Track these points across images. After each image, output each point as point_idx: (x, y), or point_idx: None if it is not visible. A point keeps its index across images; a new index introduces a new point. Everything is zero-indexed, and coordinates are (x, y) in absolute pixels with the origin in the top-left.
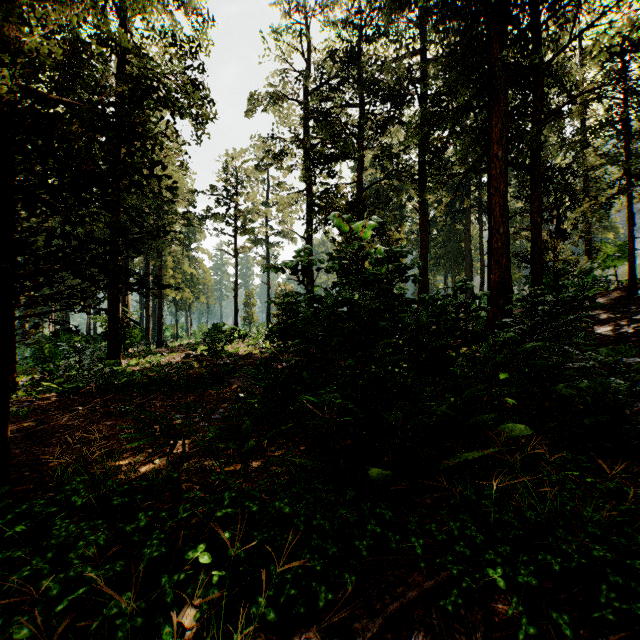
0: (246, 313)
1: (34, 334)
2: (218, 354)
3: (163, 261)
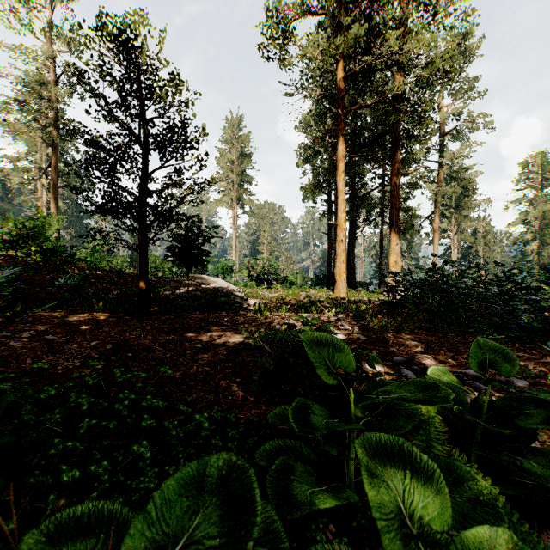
0: None
1: None
2: None
3: None
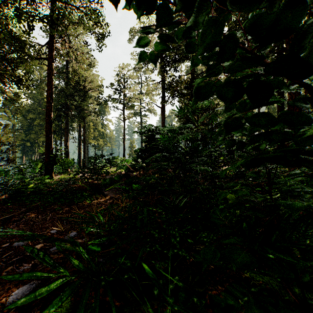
0: (130, 152)
1: (12, 161)
2: (110, 172)
3: (88, 125)
